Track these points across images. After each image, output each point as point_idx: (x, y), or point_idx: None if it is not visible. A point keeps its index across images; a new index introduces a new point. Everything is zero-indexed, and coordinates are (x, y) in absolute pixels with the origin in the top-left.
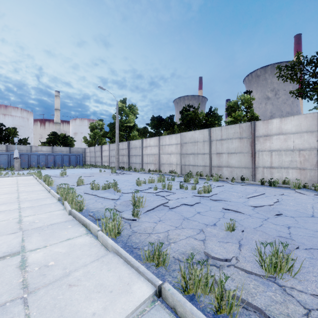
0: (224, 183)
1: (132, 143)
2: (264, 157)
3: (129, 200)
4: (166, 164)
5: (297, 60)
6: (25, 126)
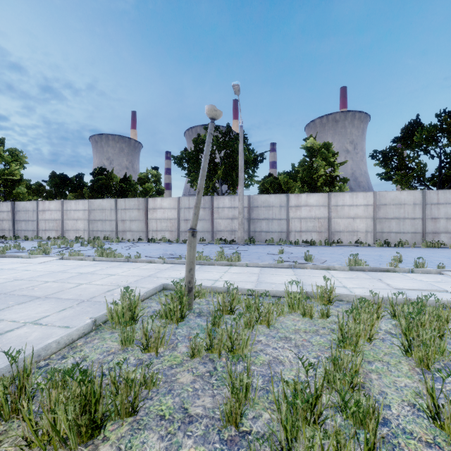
0: (123, 243)
1: (21, 205)
2: (153, 223)
3: None
4: (72, 231)
5: (182, 156)
6: None
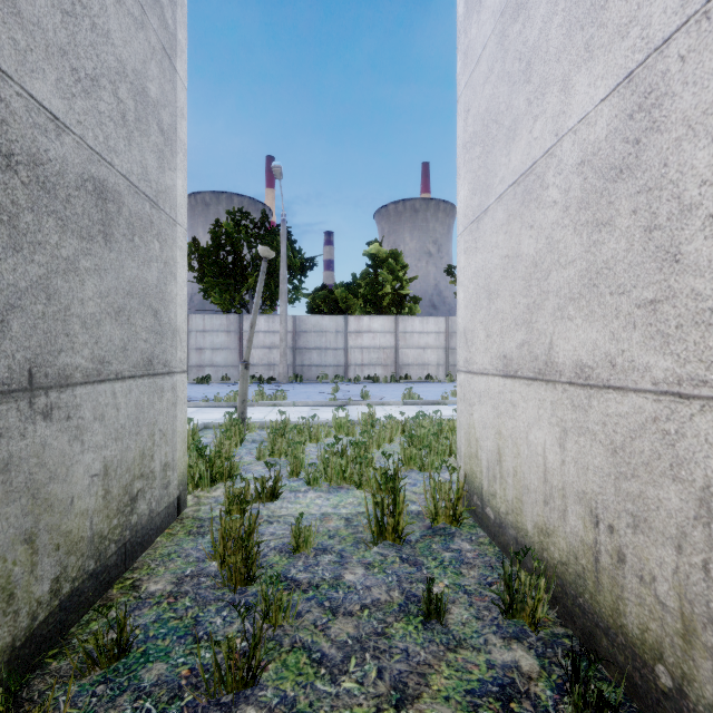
0: None
1: None
2: None
3: None
4: None
5: (190, 250)
6: None
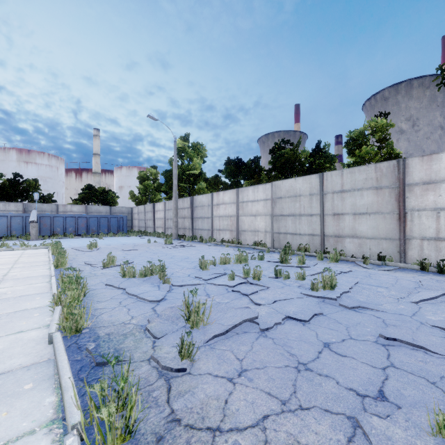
0: (351, 266)
1: (198, 200)
2: (422, 220)
3: (181, 306)
4: (249, 232)
5: None
6: (53, 178)
